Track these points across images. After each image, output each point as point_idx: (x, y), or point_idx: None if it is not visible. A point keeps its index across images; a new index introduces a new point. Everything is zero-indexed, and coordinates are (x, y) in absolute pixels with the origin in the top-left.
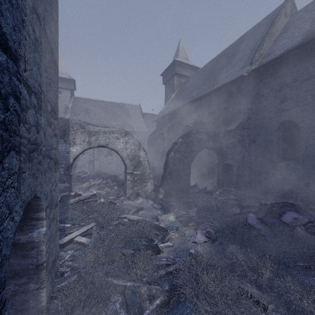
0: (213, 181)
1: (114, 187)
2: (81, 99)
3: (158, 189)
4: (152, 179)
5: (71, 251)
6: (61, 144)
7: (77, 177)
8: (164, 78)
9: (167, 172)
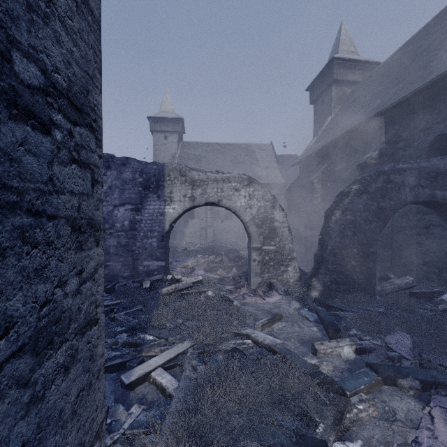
0: (426, 270)
1: (232, 269)
2: (191, 144)
3: (309, 280)
4: (296, 261)
5: (137, 409)
6: (153, 201)
7: (182, 250)
8: (313, 93)
9: (326, 249)
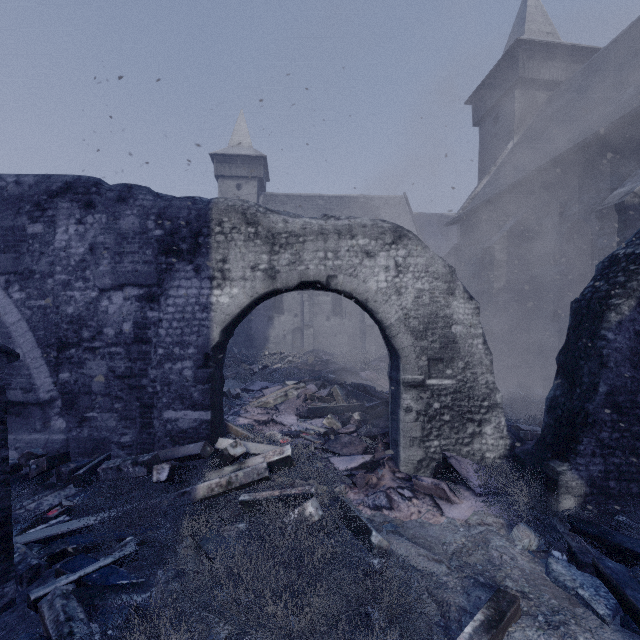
0: None
1: (351, 414)
2: (278, 197)
3: (550, 467)
4: (501, 412)
5: None
6: (185, 280)
7: (261, 369)
8: (478, 107)
9: (595, 394)
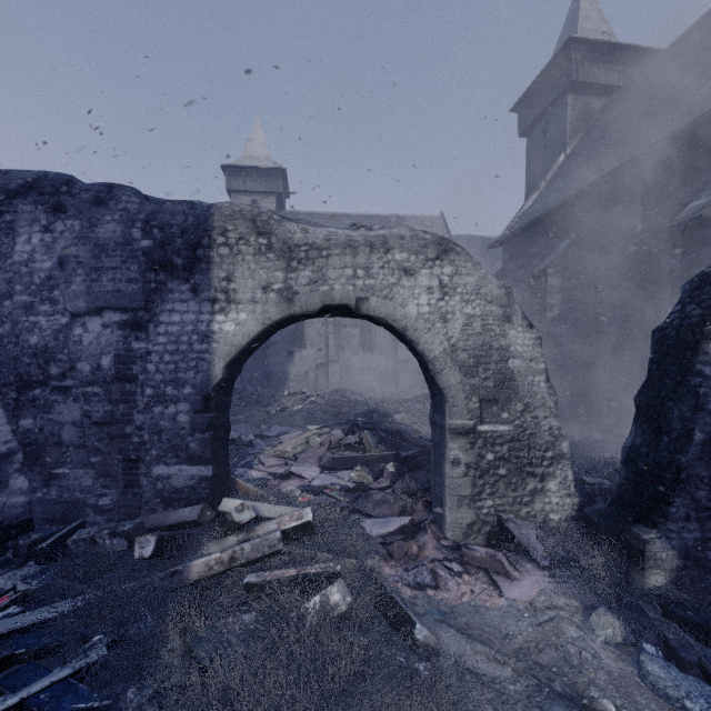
0: None
1: (384, 465)
2: (300, 216)
3: (634, 534)
4: (568, 465)
5: None
6: (180, 303)
7: (279, 411)
8: (525, 115)
9: (690, 443)
